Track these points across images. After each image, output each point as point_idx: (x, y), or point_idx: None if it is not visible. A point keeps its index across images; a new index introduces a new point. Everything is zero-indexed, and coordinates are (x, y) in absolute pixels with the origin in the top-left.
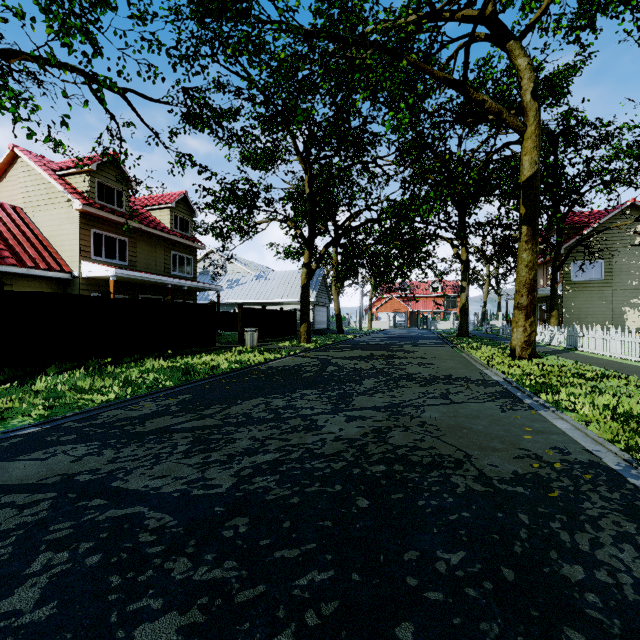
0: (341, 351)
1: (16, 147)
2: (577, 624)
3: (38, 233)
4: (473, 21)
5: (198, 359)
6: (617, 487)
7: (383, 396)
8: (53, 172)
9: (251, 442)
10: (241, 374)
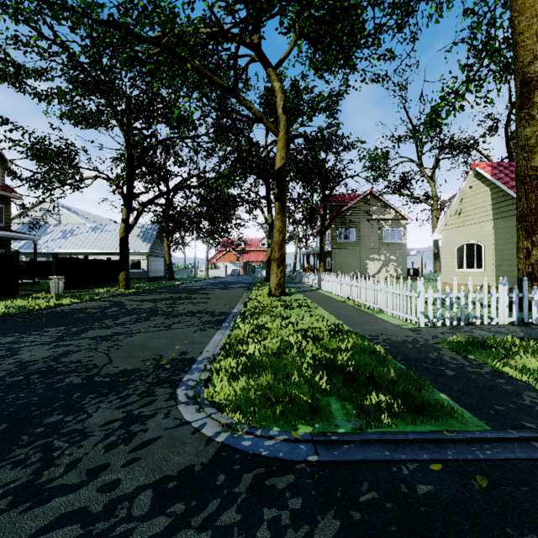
0: (148, 295)
1: None
2: (2, 444)
3: None
4: (247, 46)
5: None
6: (178, 370)
7: (118, 328)
8: None
9: None
10: (9, 318)
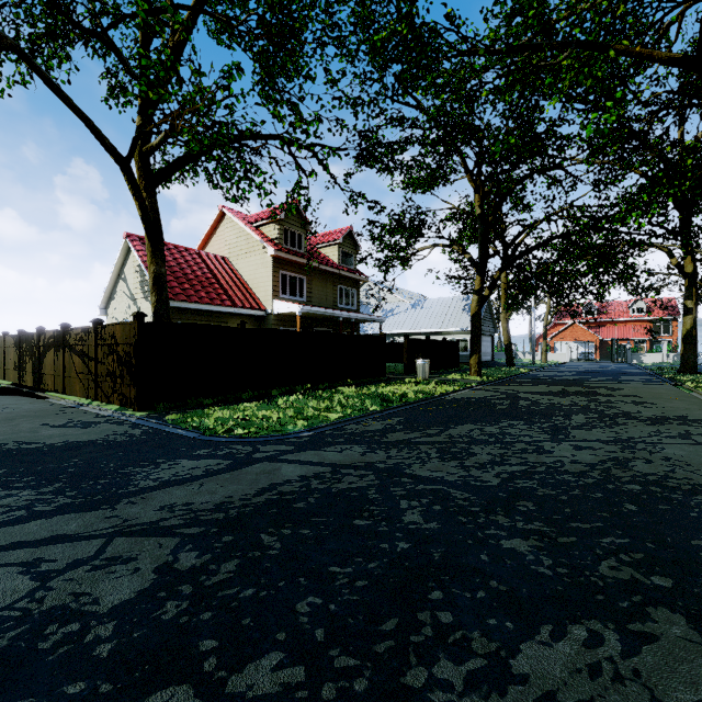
0: (523, 386)
1: (224, 207)
2: None
3: (240, 278)
4: None
5: (382, 388)
6: None
7: (604, 431)
8: (251, 225)
9: (491, 456)
10: (432, 403)
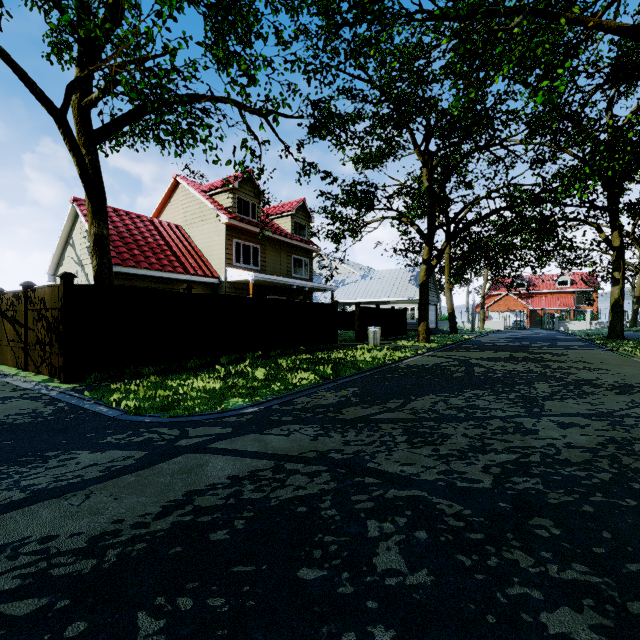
0: (471, 352)
1: (178, 176)
2: None
3: (194, 246)
4: None
5: (335, 355)
6: None
7: (578, 402)
8: (204, 193)
9: (468, 439)
10: (386, 371)
